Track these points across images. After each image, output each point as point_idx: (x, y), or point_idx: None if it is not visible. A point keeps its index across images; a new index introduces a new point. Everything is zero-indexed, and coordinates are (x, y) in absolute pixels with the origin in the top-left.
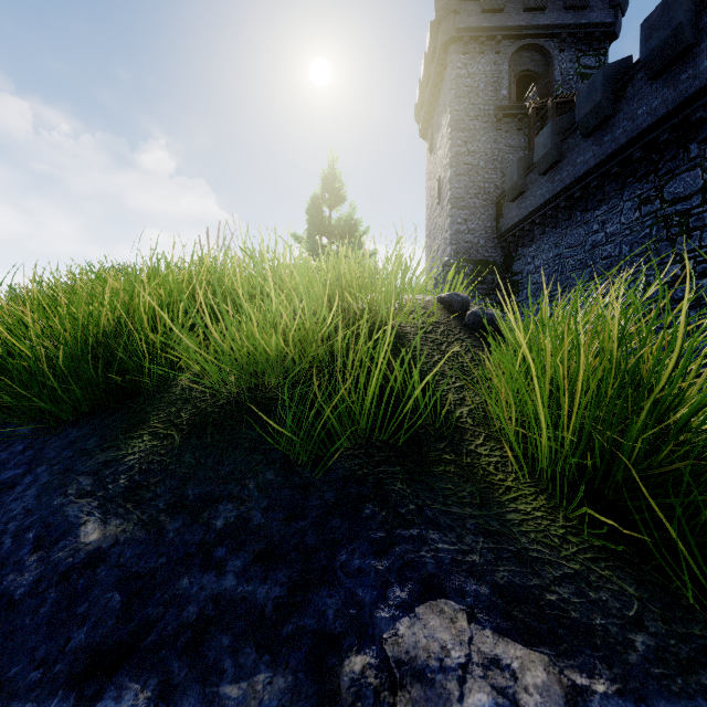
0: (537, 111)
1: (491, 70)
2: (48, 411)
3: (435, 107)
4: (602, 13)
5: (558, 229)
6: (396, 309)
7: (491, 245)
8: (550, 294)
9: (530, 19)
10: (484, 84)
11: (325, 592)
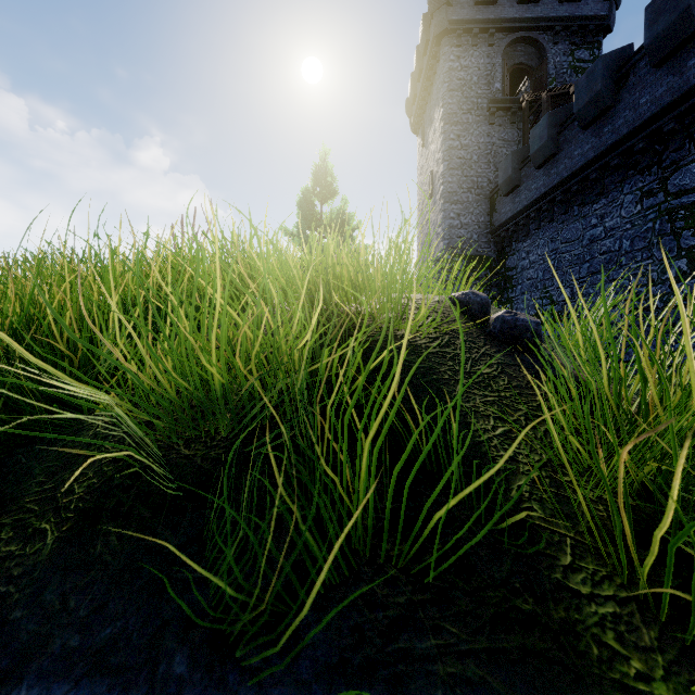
0: (531, 104)
1: (484, 63)
2: None
3: (427, 101)
4: (596, 6)
5: (554, 223)
6: (399, 313)
7: (484, 240)
8: (546, 290)
9: (524, 11)
10: (477, 77)
11: None
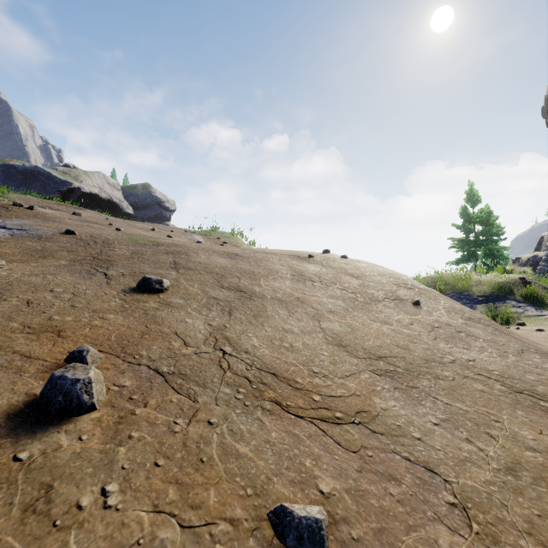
0: None
1: None
2: (456, 292)
3: None
4: None
5: None
6: (509, 280)
7: None
8: None
9: None
10: None
11: (501, 300)
